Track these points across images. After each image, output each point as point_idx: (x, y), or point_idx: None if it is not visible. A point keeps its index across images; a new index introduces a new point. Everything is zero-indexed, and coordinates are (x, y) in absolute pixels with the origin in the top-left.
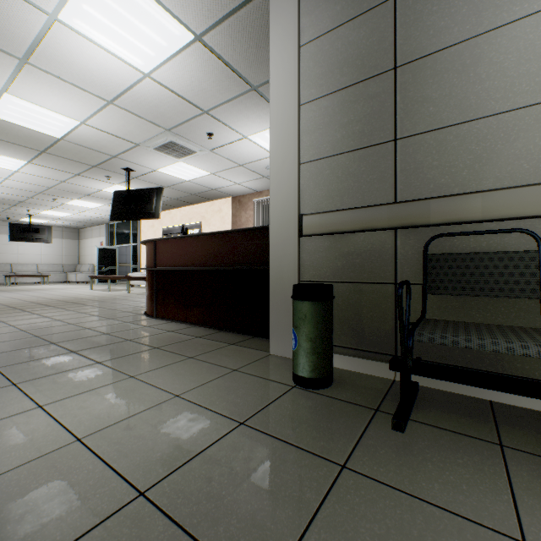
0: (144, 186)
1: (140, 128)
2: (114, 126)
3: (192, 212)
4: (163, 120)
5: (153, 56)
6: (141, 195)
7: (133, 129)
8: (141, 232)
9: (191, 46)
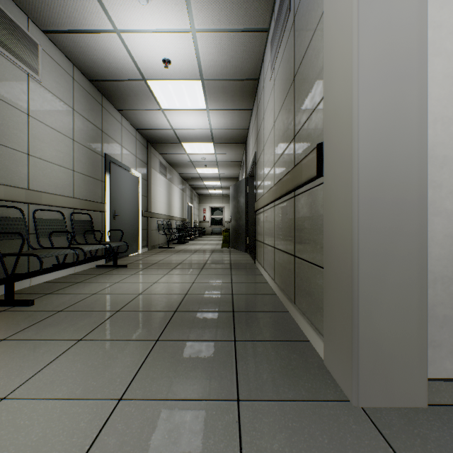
0: None
1: None
2: None
3: None
4: None
5: None
6: None
7: None
8: None
9: None
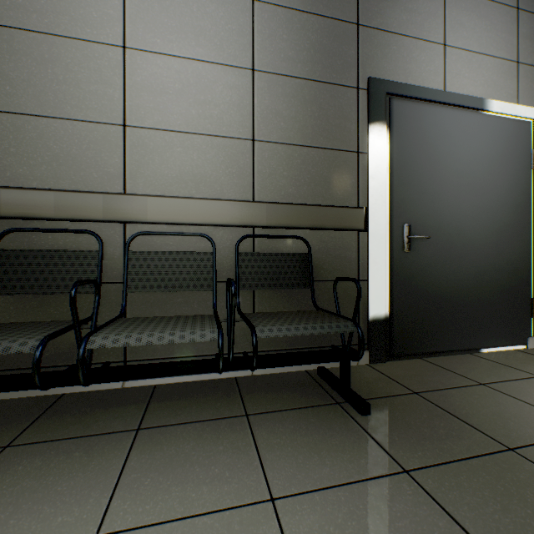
0: None
1: None
2: None
3: None
4: None
5: None
6: None
7: None
8: None
9: None
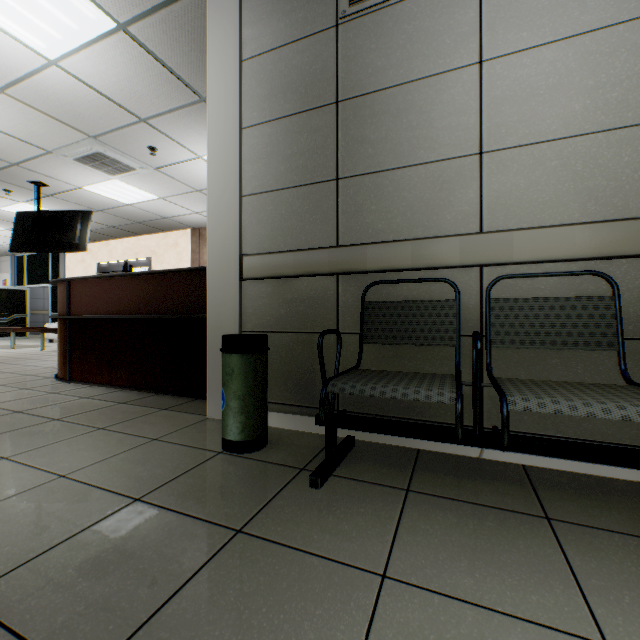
0: (65, 207)
1: (51, 131)
2: (10, 123)
3: (138, 245)
4: (84, 123)
5: (59, 39)
6: (59, 219)
7: (39, 131)
8: (66, 269)
9: (113, 35)
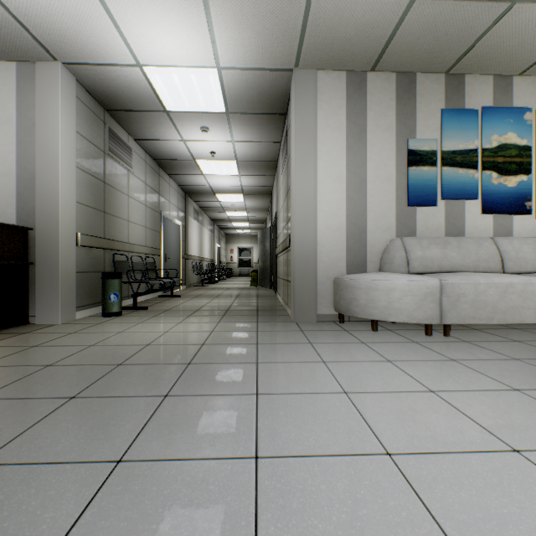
0: None
1: None
2: None
3: None
4: None
5: None
6: None
7: None
8: None
9: None
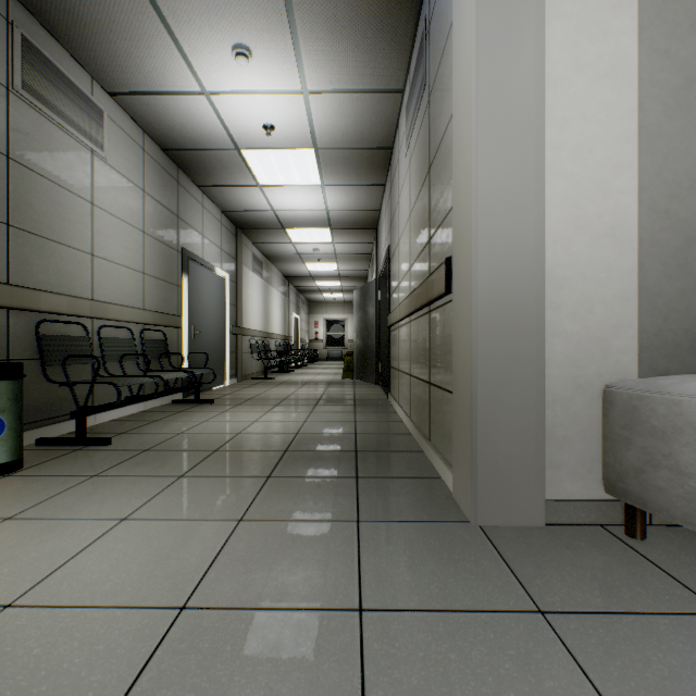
0: None
1: None
2: None
3: None
4: None
5: None
6: None
7: None
8: None
9: None
